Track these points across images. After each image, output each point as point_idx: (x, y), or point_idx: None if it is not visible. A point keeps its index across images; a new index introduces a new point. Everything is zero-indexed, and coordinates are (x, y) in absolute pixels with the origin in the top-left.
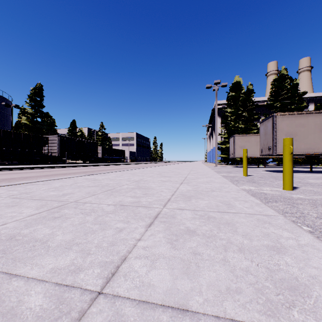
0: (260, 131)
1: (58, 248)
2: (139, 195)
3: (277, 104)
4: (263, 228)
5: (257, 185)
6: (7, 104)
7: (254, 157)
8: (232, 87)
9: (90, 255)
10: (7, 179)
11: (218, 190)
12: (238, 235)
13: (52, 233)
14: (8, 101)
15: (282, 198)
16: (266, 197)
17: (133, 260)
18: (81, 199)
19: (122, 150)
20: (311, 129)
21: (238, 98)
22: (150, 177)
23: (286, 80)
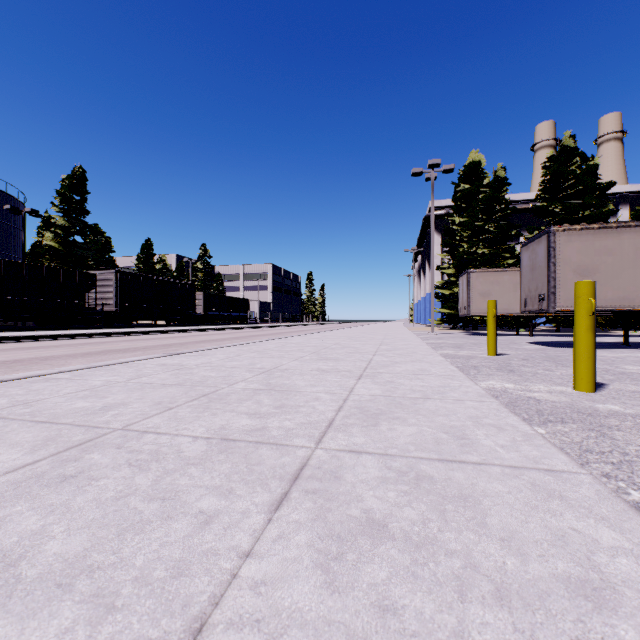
0: (523, 262)
1: (39, 587)
2: (266, 411)
3: (555, 208)
4: (550, 513)
5: (518, 378)
6: (14, 208)
7: (510, 315)
8: (464, 174)
9: (112, 615)
10: (5, 362)
11: (437, 397)
12: (491, 540)
13: (41, 531)
14: (17, 203)
15: (575, 412)
16: (541, 409)
17: (221, 635)
18: (139, 421)
19: (243, 300)
20: (627, 258)
21: (476, 195)
22: (295, 360)
23: (573, 158)
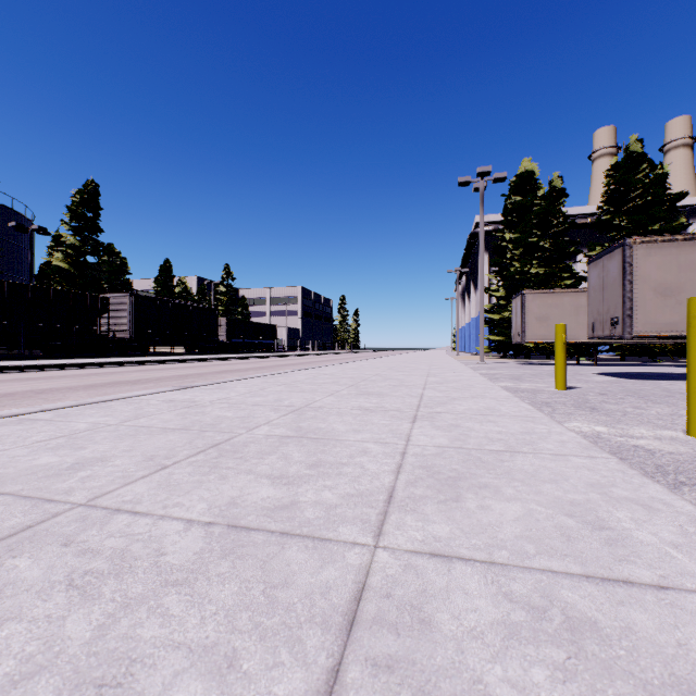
0: (590, 281)
1: None
2: (295, 473)
3: (620, 222)
4: None
5: (608, 419)
6: (20, 225)
7: (571, 342)
8: (515, 185)
9: None
10: None
11: (527, 450)
12: None
13: None
14: (24, 220)
15: None
16: (661, 465)
17: None
18: (114, 490)
19: (270, 326)
20: None
21: (529, 208)
22: (331, 396)
23: (640, 165)
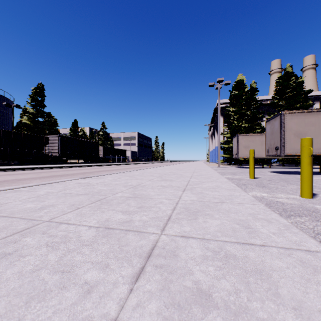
0: (266, 130)
1: None
2: (132, 210)
3: (282, 103)
4: (320, 285)
5: (269, 191)
6: (8, 104)
7: (259, 157)
8: (235, 86)
9: None
10: None
11: (228, 202)
12: (287, 309)
13: None
14: (9, 101)
15: (305, 210)
16: (285, 208)
17: None
18: (59, 216)
19: (123, 150)
20: None
21: (241, 97)
22: (149, 181)
23: (291, 77)
